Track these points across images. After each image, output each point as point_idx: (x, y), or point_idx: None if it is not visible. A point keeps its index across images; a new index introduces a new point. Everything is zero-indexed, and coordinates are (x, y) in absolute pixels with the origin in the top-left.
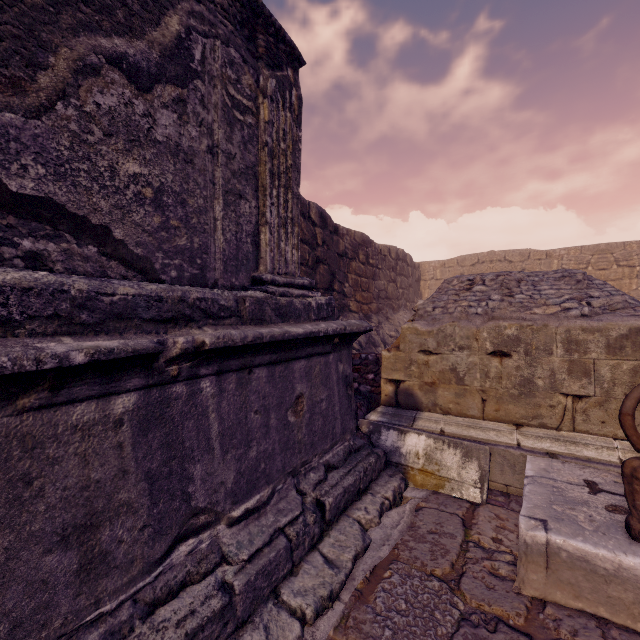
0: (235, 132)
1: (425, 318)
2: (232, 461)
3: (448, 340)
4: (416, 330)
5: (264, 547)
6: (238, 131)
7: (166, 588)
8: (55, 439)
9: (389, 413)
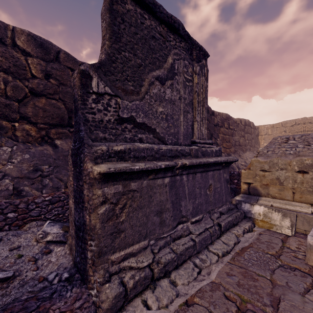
0: (186, 90)
1: (263, 155)
2: (191, 203)
3: (275, 165)
4: (258, 161)
5: (202, 232)
6: (187, 89)
7: (177, 236)
8: (155, 187)
9: (245, 197)
